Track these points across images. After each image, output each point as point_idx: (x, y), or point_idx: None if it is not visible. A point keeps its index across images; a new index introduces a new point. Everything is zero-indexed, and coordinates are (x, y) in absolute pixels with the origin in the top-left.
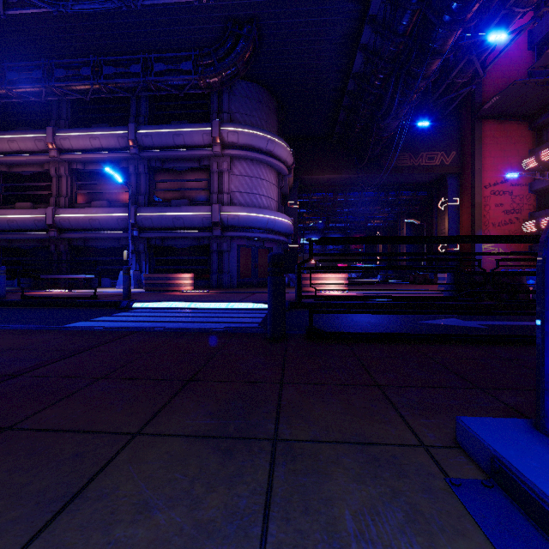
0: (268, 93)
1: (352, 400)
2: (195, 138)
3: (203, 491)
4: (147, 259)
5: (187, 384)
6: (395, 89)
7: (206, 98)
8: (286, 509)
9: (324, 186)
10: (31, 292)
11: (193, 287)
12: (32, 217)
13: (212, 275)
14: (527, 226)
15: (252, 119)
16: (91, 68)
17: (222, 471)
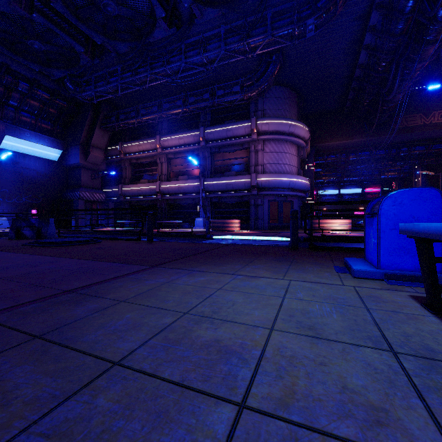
0: (290, 90)
1: (318, 259)
2: (240, 131)
3: (276, 263)
4: (210, 211)
5: (263, 254)
6: (397, 71)
7: (246, 102)
8: (294, 265)
9: (337, 149)
10: (154, 230)
11: (240, 229)
12: (149, 188)
13: (250, 221)
14: None
15: (278, 112)
16: (182, 100)
17: (279, 262)
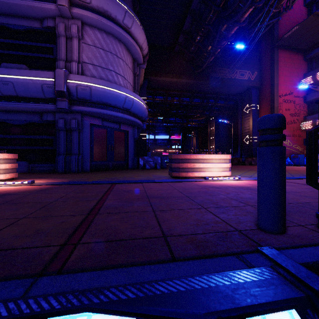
0: None
1: None
2: None
3: None
4: None
5: None
6: None
7: None
8: None
9: (165, 90)
10: None
11: (15, 174)
12: None
13: (57, 157)
14: (304, 124)
15: None
16: None
17: None
